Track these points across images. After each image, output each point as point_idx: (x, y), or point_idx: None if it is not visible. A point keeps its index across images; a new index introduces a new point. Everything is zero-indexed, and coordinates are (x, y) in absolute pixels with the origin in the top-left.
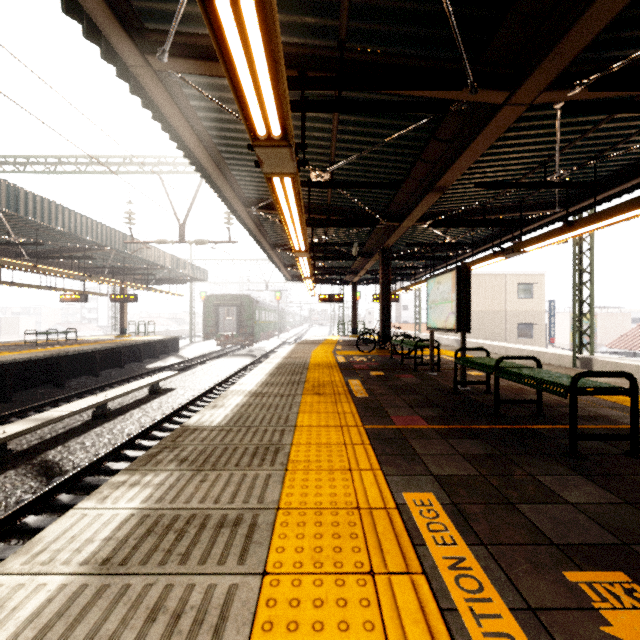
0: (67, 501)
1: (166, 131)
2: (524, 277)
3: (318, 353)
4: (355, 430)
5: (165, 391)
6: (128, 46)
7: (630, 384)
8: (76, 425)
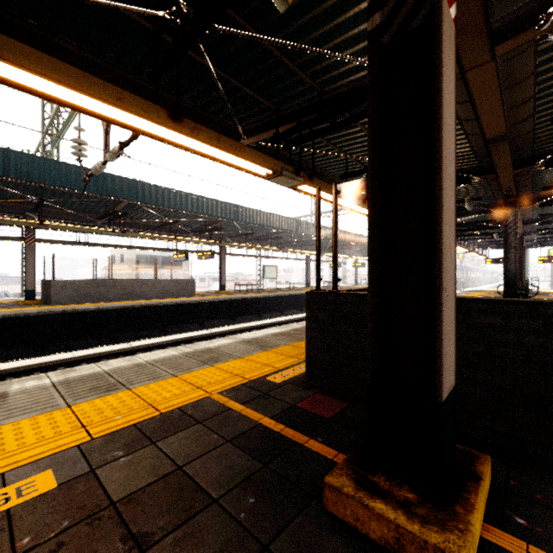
0: None
1: None
2: None
3: (470, 294)
4: None
5: None
6: None
7: (524, 292)
8: None
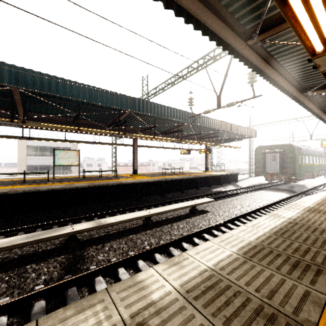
0: (35, 311)
1: None
2: None
3: None
4: None
5: (200, 212)
6: None
7: None
8: (131, 227)
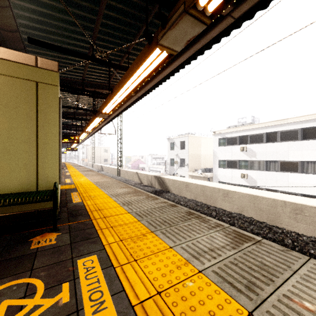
0: None
1: None
2: (105, 148)
3: None
4: None
5: None
6: None
7: None
8: None
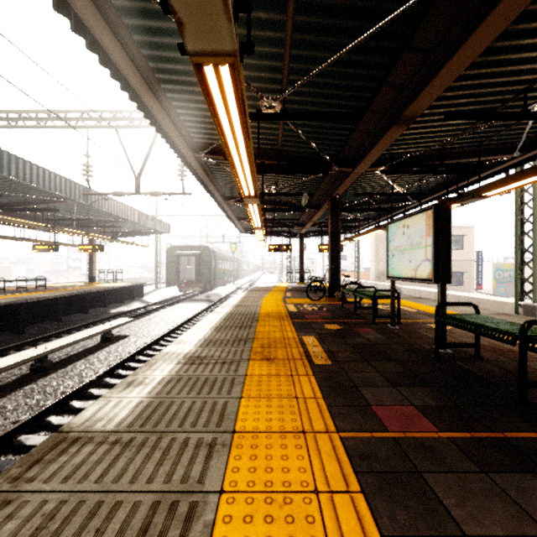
0: None
1: (79, 33)
2: (454, 230)
3: (268, 301)
4: (327, 443)
5: (118, 338)
6: None
7: None
8: (9, 381)
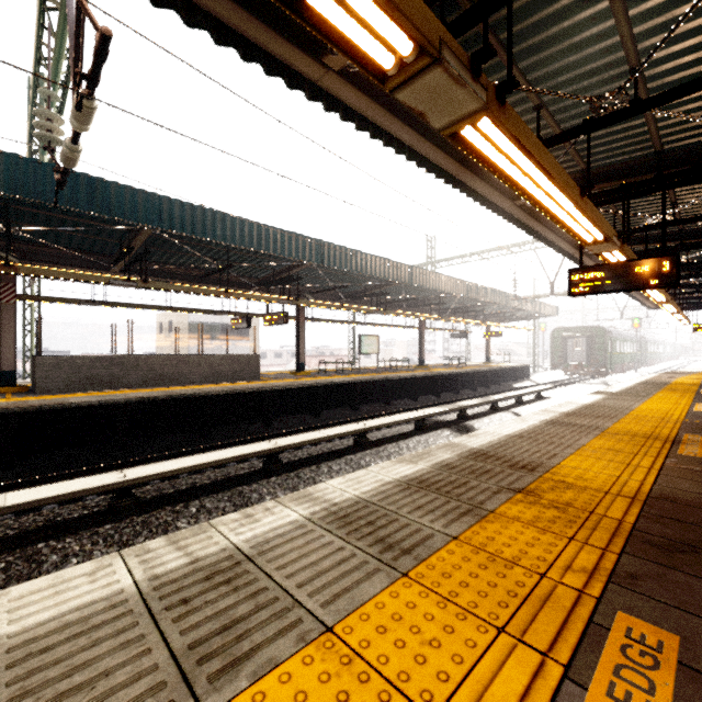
0: None
1: (577, 264)
2: None
3: (684, 379)
4: (687, 398)
5: (544, 398)
6: (574, 251)
7: None
8: (509, 404)
